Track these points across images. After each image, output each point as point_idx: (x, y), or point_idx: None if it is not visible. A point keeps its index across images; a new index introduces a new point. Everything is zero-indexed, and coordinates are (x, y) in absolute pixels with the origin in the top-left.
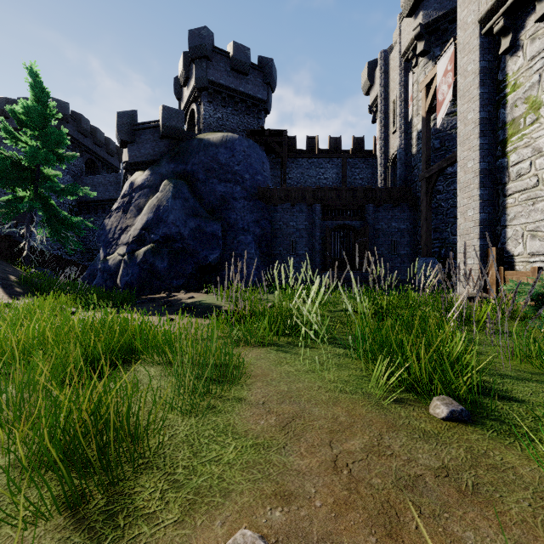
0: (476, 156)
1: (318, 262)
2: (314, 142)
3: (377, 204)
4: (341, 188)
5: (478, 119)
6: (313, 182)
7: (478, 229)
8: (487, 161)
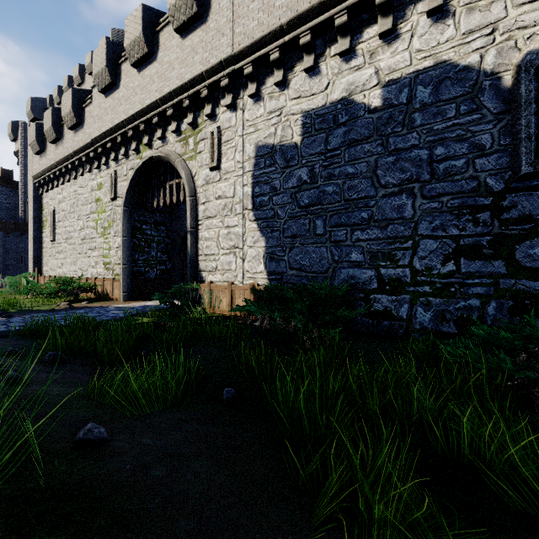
0: (32, 230)
1: None
2: None
3: (7, 232)
4: None
5: (33, 216)
6: None
7: (33, 260)
8: (37, 233)
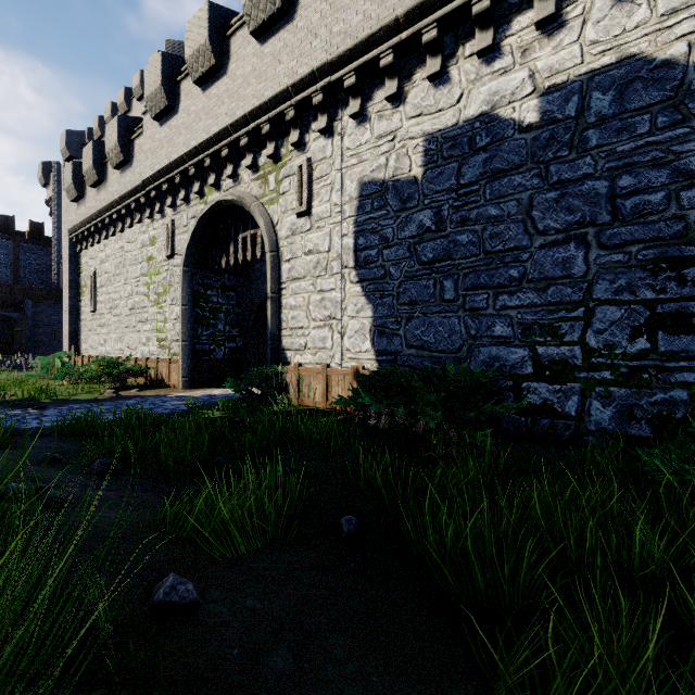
0: (68, 298)
1: None
2: None
3: (37, 301)
4: None
5: (69, 280)
6: None
7: (69, 335)
8: (74, 301)
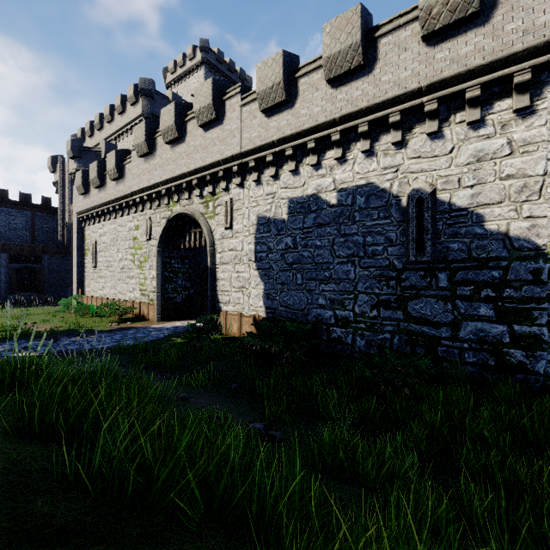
0: (76, 257)
1: (6, 288)
2: (5, 193)
3: (51, 256)
4: (25, 244)
5: (77, 245)
6: (3, 225)
7: (77, 282)
8: (80, 259)
